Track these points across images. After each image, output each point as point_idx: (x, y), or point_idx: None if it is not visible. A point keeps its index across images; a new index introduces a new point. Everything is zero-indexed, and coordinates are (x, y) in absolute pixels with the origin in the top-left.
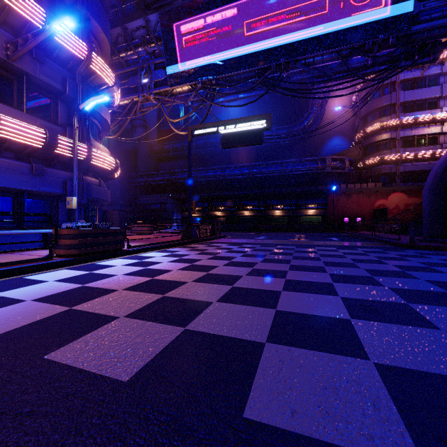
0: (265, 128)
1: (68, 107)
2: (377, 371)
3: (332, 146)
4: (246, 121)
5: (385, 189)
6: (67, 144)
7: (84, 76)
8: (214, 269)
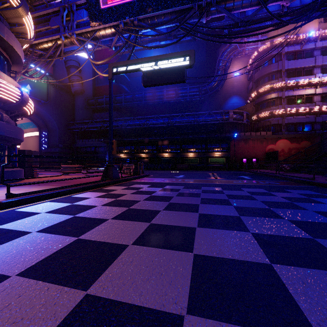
0: (187, 65)
1: None
2: None
3: (231, 103)
4: (168, 58)
5: (274, 137)
6: None
7: None
8: (112, 263)
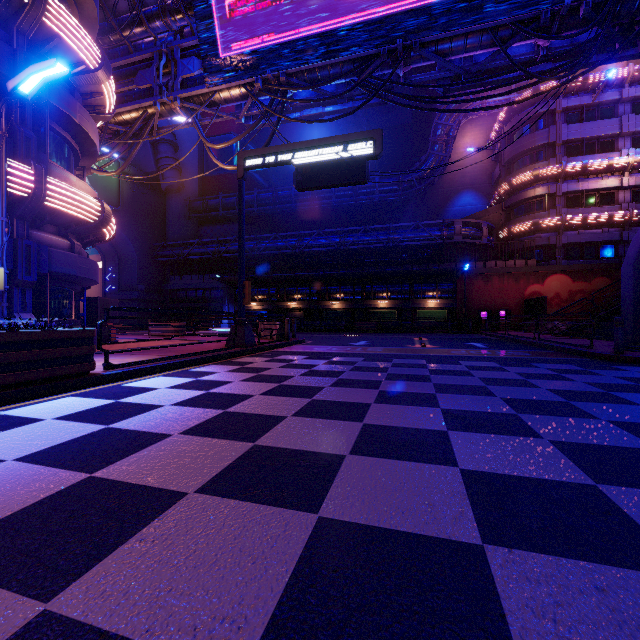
0: (370, 156)
1: None
2: None
3: (460, 206)
4: (338, 144)
5: (540, 269)
6: None
7: (36, 42)
8: (273, 428)
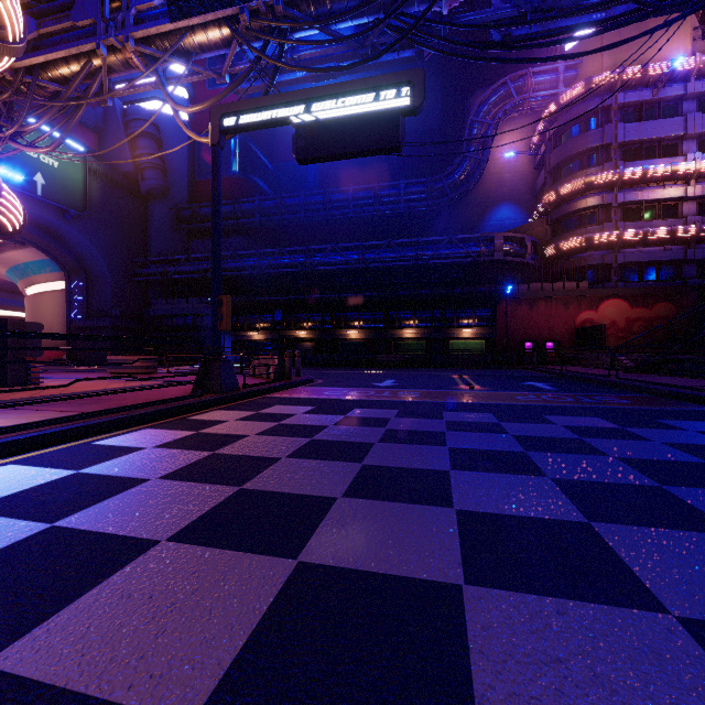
0: (406, 108)
1: None
2: None
3: (498, 220)
4: (358, 91)
5: (593, 293)
6: None
7: None
8: None
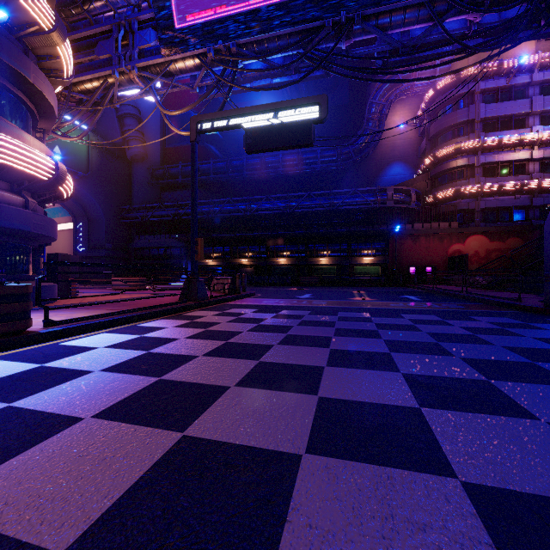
0: (316, 120)
1: None
2: None
3: (391, 175)
4: (285, 108)
5: (461, 231)
6: None
7: None
8: (211, 406)
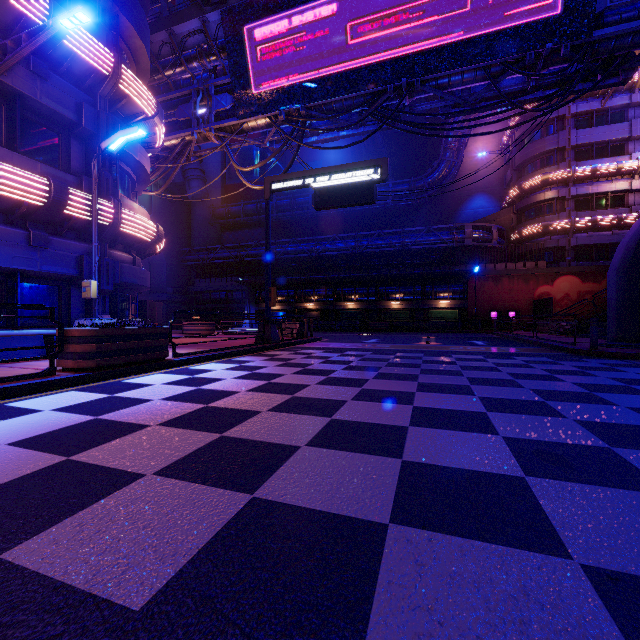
0: (378, 180)
1: (85, 147)
2: (590, 582)
3: (473, 209)
4: (350, 170)
5: (549, 271)
6: (83, 201)
7: (110, 101)
8: (303, 389)
